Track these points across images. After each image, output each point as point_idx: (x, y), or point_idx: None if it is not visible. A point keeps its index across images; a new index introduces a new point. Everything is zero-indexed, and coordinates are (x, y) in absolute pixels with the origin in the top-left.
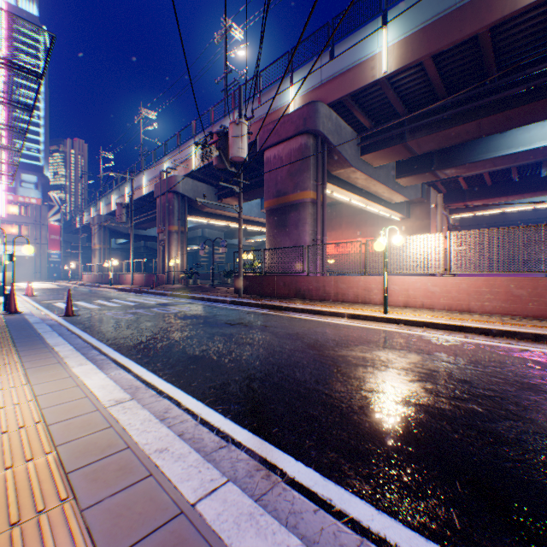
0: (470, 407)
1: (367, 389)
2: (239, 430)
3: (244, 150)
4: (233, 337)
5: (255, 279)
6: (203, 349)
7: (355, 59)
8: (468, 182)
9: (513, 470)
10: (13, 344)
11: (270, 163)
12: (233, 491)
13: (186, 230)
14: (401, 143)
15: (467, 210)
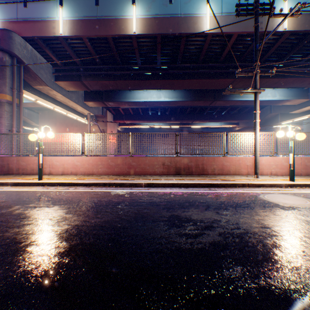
0: None
1: None
2: None
3: None
4: None
5: None
6: None
7: (43, 16)
8: (125, 111)
9: None
10: None
11: None
12: None
13: None
14: (80, 80)
15: (127, 125)
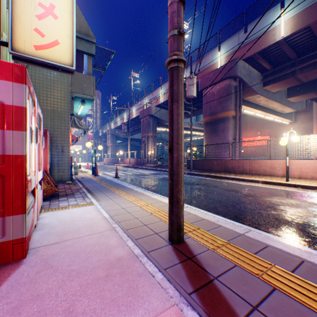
0: None
1: (289, 214)
2: (234, 222)
3: (194, 92)
4: (202, 189)
5: (199, 161)
6: (192, 193)
7: (261, 31)
8: None
9: None
10: (116, 187)
11: (206, 97)
12: (254, 232)
13: (156, 135)
14: (292, 76)
15: None
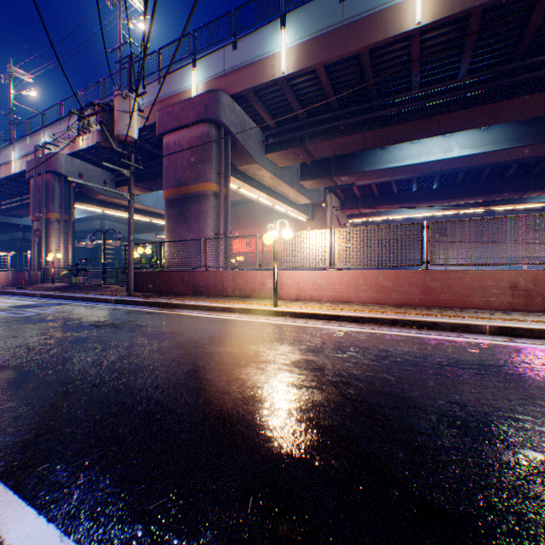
0: (312, 396)
1: (213, 389)
2: None
3: (133, 129)
4: (87, 341)
5: (151, 275)
6: (29, 359)
7: (257, 54)
8: (361, 191)
9: (321, 467)
10: None
11: (170, 149)
12: None
13: (72, 219)
14: (302, 145)
15: (362, 216)
